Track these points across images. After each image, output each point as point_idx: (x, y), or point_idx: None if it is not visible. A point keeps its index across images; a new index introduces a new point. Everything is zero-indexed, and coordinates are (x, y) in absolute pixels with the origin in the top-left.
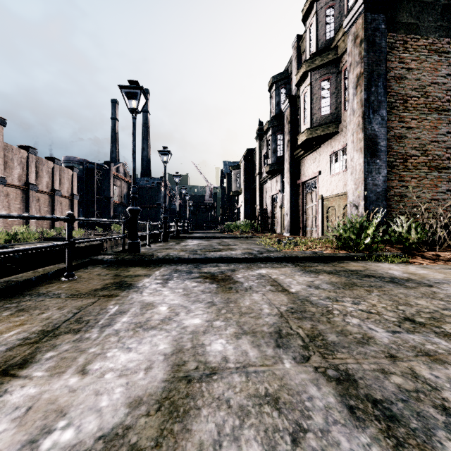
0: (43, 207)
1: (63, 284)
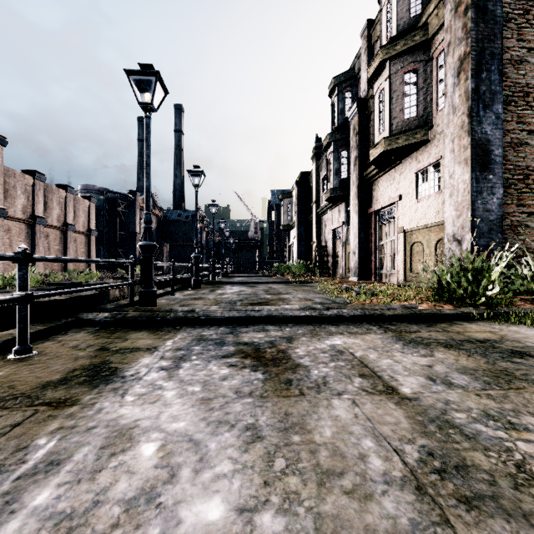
0: (53, 245)
1: (0, 369)
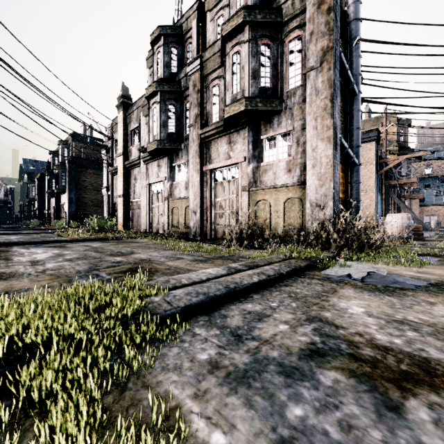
0: None
1: None
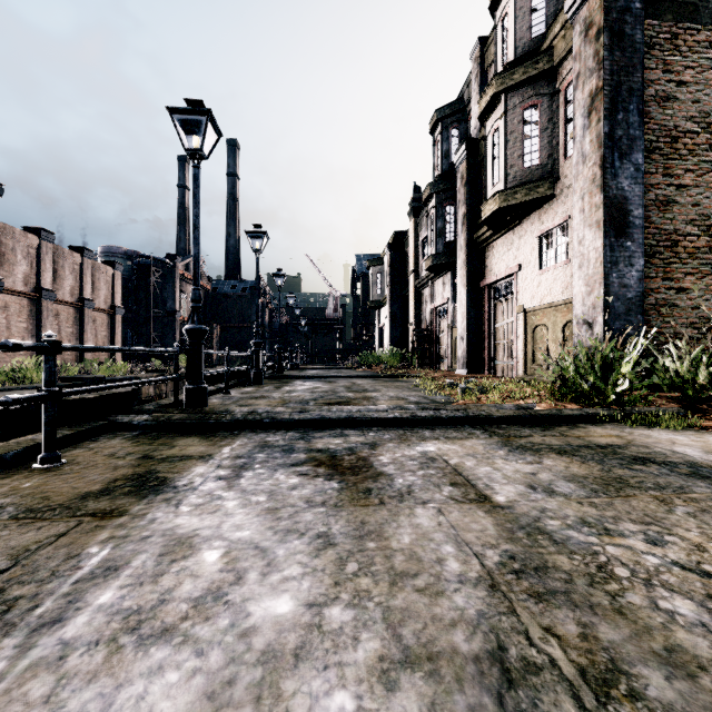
0: (65, 327)
1: (27, 479)
